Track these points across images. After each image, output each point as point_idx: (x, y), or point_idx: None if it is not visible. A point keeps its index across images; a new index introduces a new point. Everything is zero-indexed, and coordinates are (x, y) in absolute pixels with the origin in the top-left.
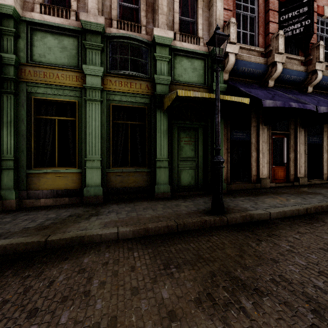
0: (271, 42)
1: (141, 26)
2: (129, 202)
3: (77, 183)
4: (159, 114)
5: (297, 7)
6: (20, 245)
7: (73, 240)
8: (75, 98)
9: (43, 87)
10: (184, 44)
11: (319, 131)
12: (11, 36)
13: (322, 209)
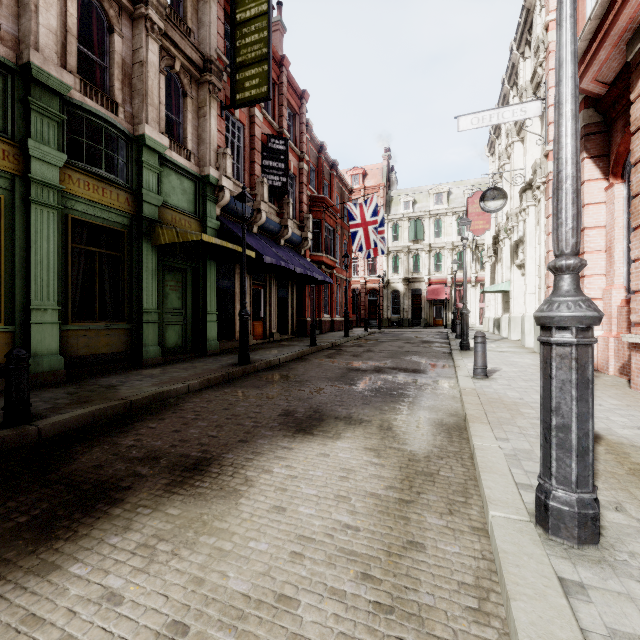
0: (257, 185)
1: (118, 105)
2: (118, 374)
3: (3, 352)
4: (146, 245)
5: (277, 160)
6: (108, 409)
7: (155, 397)
8: None
9: None
10: (174, 154)
11: (286, 285)
12: None
13: (304, 354)
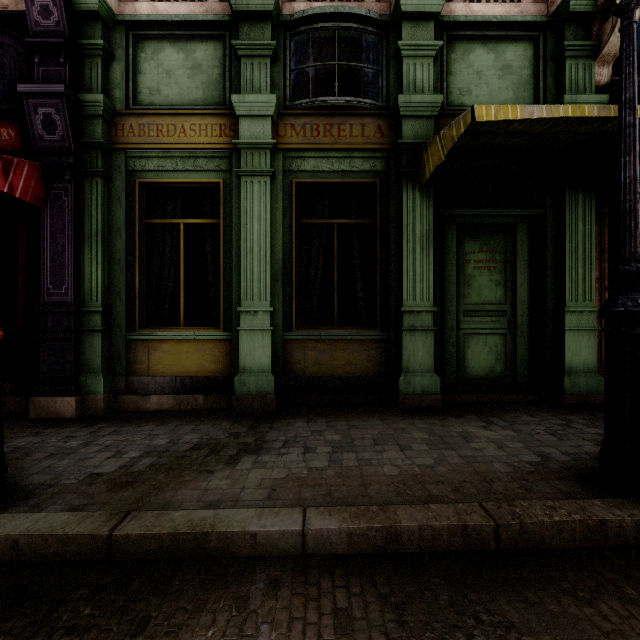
0: None
1: None
2: (337, 416)
3: (222, 363)
4: (409, 193)
5: None
6: (49, 541)
7: (179, 542)
8: (218, 174)
9: (157, 158)
10: (476, 7)
11: None
12: (97, 57)
13: None
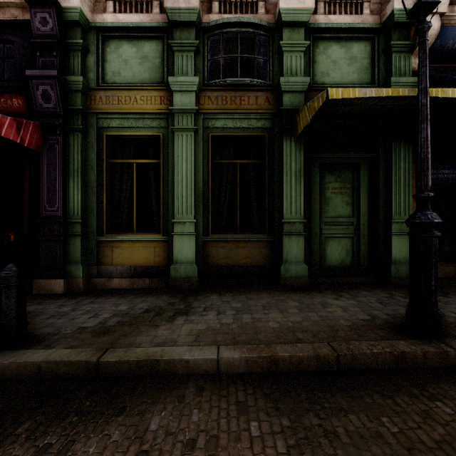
0: None
1: (258, 1)
2: (239, 292)
3: (162, 257)
4: (287, 143)
5: None
6: (60, 365)
7: (141, 366)
8: (159, 129)
9: (118, 119)
10: (332, 17)
11: None
12: (78, 51)
13: None
